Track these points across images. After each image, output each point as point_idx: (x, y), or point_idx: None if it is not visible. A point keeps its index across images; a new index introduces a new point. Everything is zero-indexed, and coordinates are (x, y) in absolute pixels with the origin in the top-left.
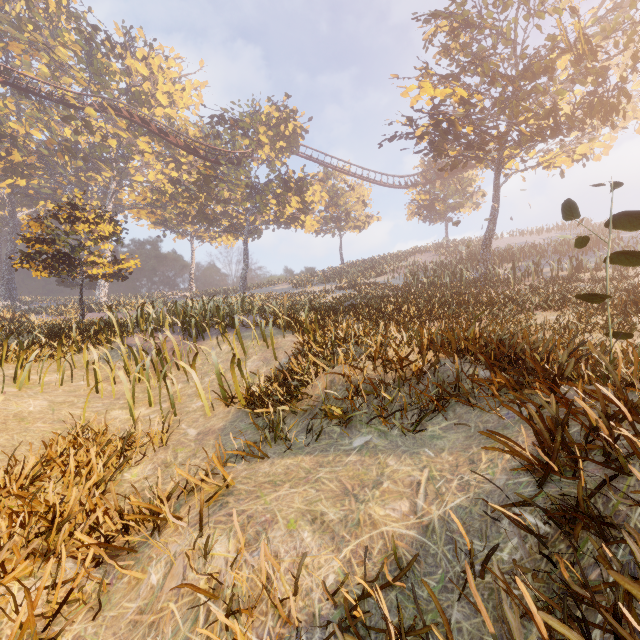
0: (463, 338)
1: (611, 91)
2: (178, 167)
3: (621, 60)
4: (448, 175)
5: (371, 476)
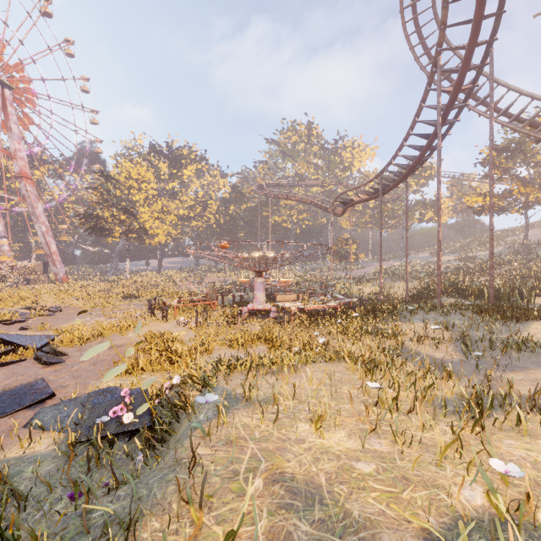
0: None
1: None
2: None
3: None
4: None
5: None
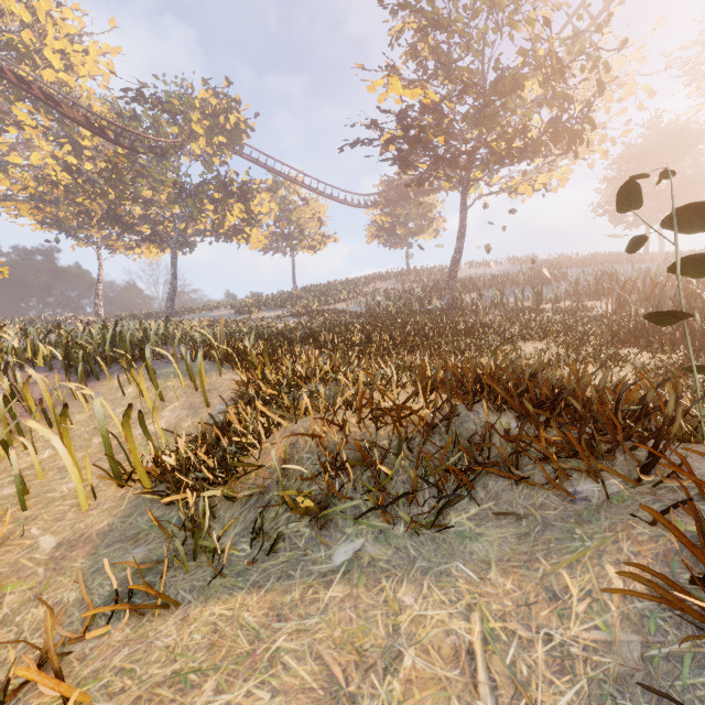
0: (475, 374)
1: (576, 117)
2: (77, 152)
3: (580, 91)
4: (410, 197)
5: (377, 637)
